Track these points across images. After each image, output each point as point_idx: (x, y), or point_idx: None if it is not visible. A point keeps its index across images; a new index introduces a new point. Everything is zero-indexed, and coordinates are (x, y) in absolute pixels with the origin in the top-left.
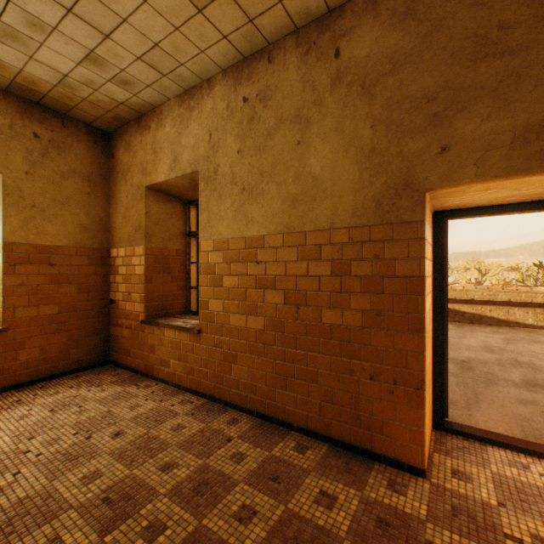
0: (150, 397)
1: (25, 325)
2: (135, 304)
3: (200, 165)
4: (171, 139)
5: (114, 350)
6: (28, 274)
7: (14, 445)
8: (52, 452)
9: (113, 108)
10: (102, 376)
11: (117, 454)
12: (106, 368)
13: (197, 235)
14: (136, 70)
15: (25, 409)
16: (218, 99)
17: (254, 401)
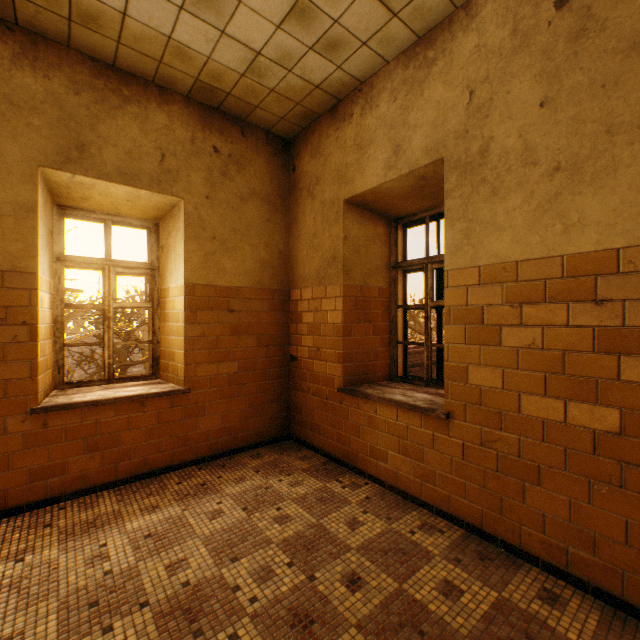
0: (367, 507)
1: (206, 386)
2: (327, 364)
3: (447, 148)
4: (388, 122)
5: (295, 422)
6: (208, 322)
7: (215, 569)
8: (269, 599)
9: (303, 97)
10: (287, 457)
11: (371, 633)
12: (287, 445)
13: (410, 265)
14: (354, 15)
15: (214, 500)
16: (490, 26)
17: (587, 565)
